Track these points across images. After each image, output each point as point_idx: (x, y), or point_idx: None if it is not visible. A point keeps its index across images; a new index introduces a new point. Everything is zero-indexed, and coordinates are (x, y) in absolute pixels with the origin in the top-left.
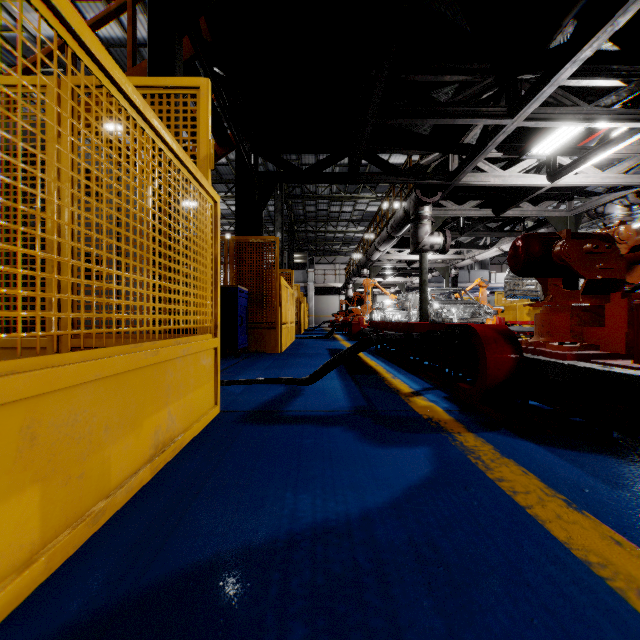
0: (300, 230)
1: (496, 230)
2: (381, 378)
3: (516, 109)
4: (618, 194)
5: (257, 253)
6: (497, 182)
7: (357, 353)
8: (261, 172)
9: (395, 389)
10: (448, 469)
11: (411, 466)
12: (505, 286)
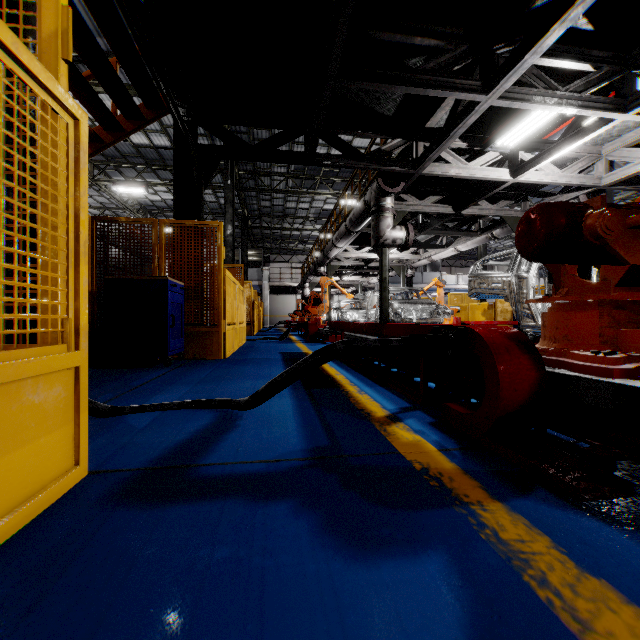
0: (254, 226)
1: (453, 229)
2: (345, 393)
3: (491, 84)
4: (572, 195)
5: (196, 240)
6: (462, 174)
7: (315, 367)
8: (201, 144)
9: (365, 411)
10: (509, 636)
11: (432, 632)
12: (469, 284)
